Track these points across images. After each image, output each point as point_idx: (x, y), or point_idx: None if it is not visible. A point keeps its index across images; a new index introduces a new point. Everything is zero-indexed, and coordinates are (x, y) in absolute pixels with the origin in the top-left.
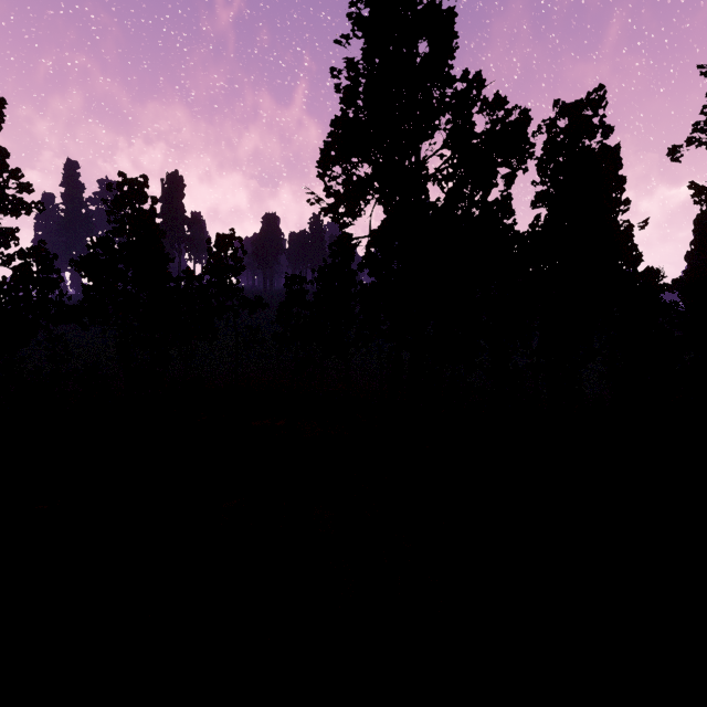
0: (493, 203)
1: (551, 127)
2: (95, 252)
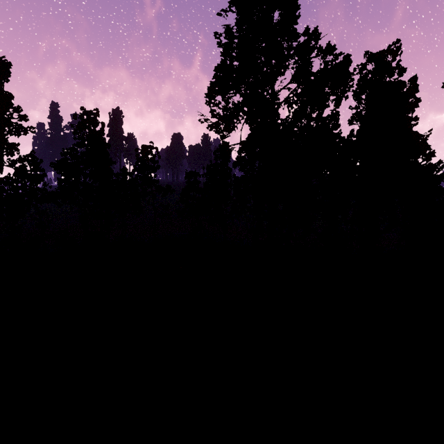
0: (326, 118)
1: (363, 70)
2: (65, 157)
